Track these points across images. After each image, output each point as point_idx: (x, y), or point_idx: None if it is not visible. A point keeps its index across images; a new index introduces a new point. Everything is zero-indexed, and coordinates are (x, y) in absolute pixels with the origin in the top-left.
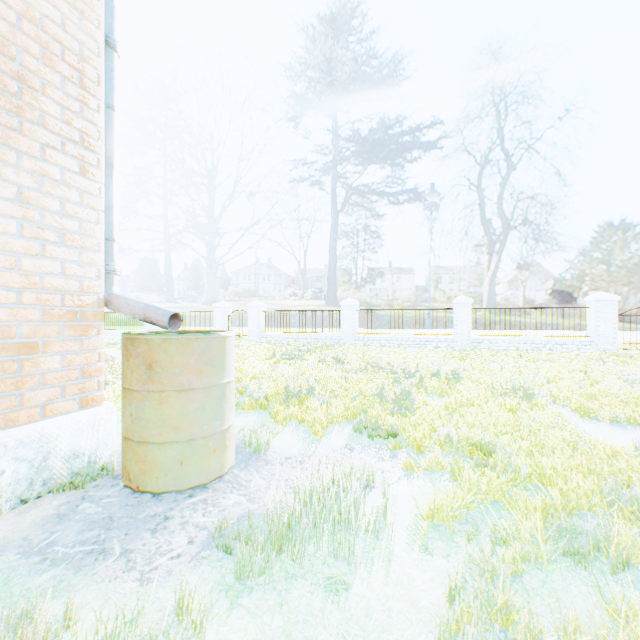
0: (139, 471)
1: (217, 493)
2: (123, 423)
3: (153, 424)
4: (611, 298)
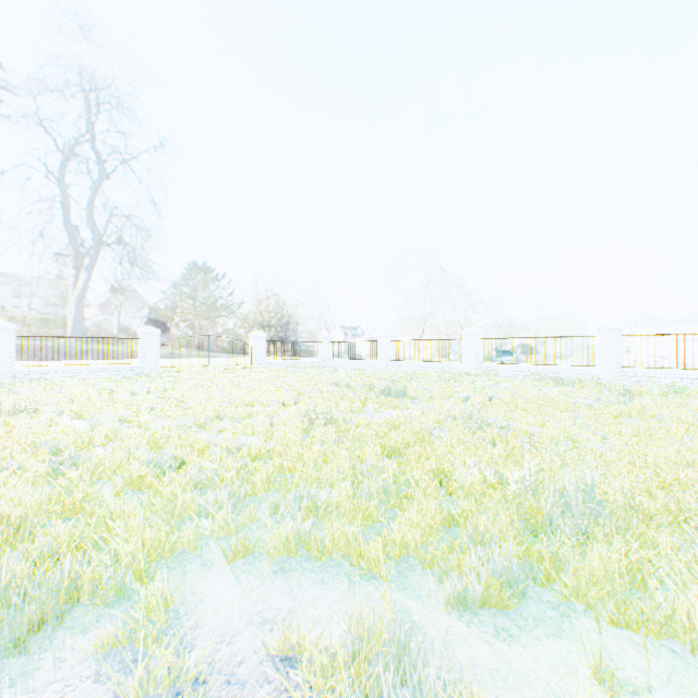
0: None
1: None
2: None
3: None
4: (156, 332)
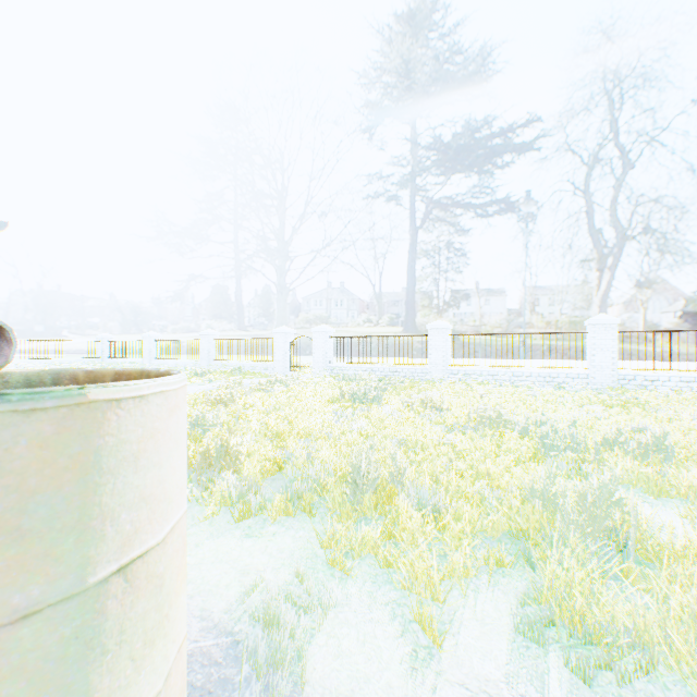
0: None
1: None
2: None
3: None
4: None
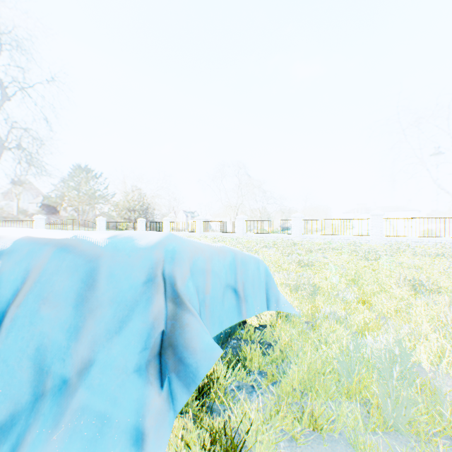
0: None
1: None
2: None
3: None
4: (43, 217)
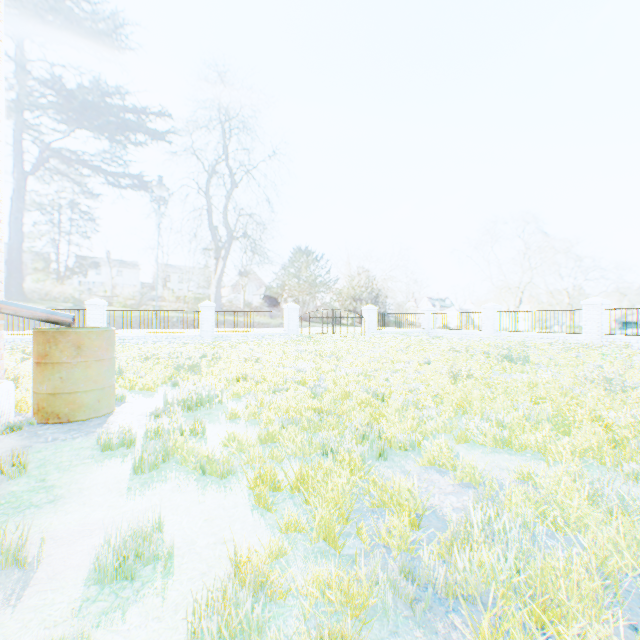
0: (70, 410)
1: (123, 413)
2: (48, 386)
3: (82, 381)
4: (296, 307)
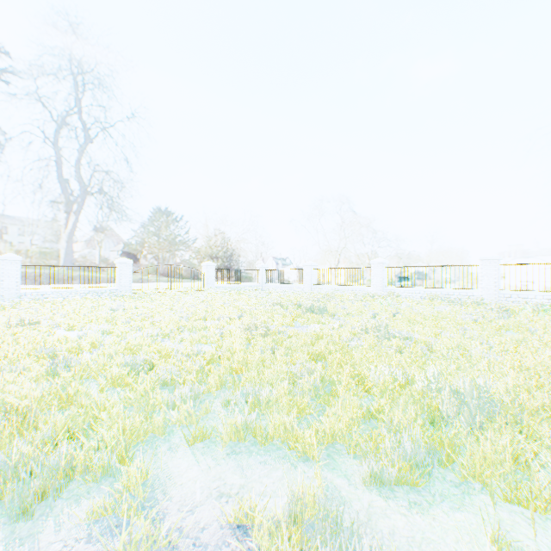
0: None
1: None
2: None
3: None
4: (129, 262)
